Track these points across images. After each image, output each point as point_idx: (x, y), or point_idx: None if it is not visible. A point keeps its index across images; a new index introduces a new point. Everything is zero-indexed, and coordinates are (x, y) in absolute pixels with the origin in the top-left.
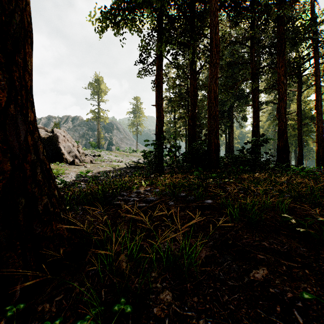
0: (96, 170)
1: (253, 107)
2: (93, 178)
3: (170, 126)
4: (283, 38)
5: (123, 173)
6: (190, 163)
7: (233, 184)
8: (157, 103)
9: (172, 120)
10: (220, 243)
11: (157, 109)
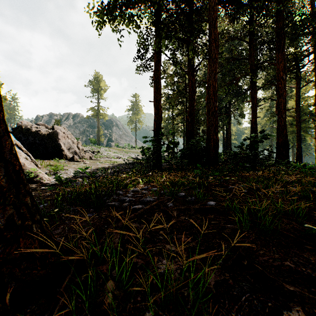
0: (95, 166)
1: (252, 103)
2: (91, 175)
3: (168, 123)
4: (282, 33)
5: (122, 169)
6: (188, 160)
7: (234, 181)
8: (155, 99)
9: (170, 117)
10: (231, 262)
11: (155, 105)
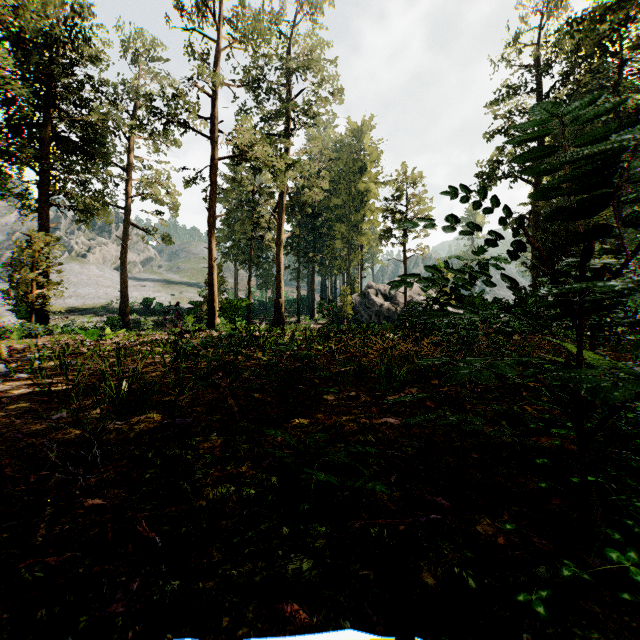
0: None
1: None
2: None
3: None
4: None
5: None
6: None
7: None
8: None
9: None
10: None
11: None
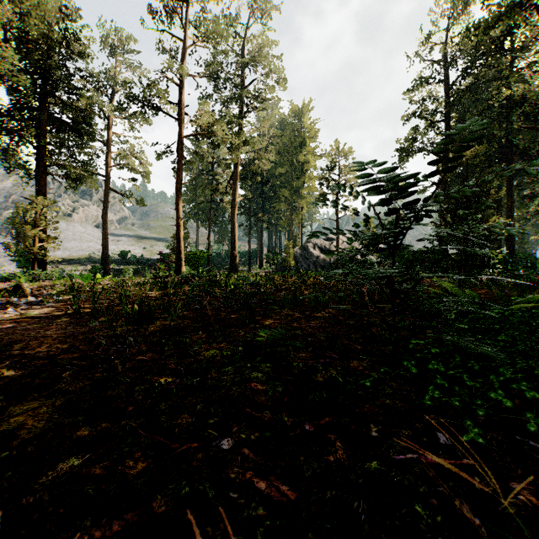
0: None
1: None
2: None
3: None
4: None
5: None
6: None
7: None
8: None
9: None
10: None
11: None
